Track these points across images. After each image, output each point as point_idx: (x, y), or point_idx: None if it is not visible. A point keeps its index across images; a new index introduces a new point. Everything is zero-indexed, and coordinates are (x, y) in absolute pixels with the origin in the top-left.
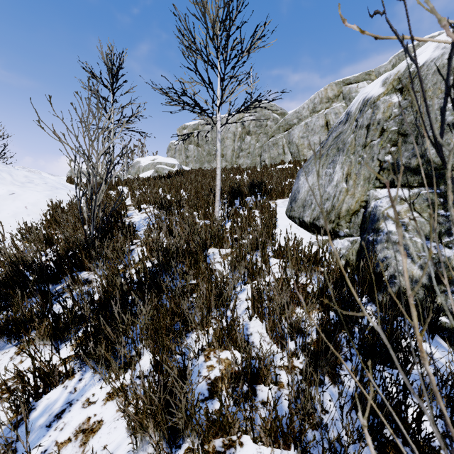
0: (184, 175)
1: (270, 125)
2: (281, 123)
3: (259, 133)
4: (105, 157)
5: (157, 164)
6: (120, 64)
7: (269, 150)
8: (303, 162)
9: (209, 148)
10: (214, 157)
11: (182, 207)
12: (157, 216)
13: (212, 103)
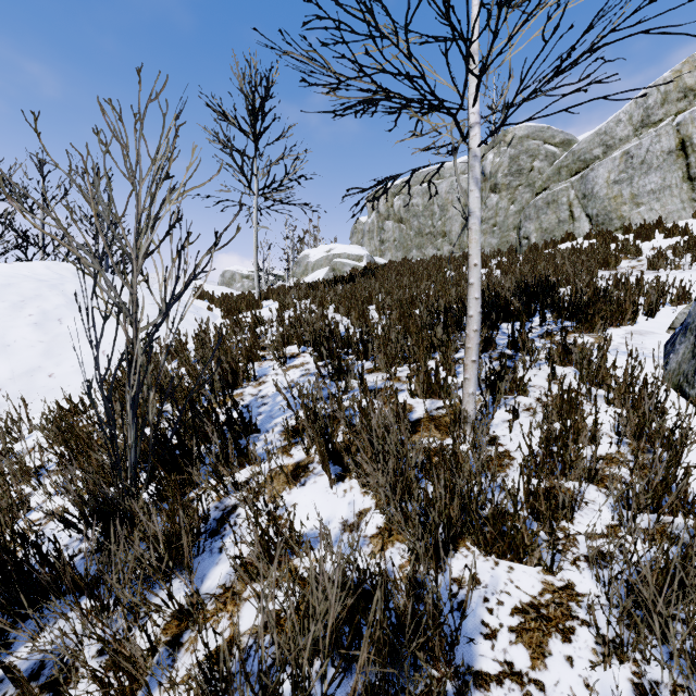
0: (376, 274)
1: (539, 169)
2: (565, 160)
3: (517, 186)
4: (176, 257)
5: (334, 258)
6: (266, 89)
7: (539, 215)
8: (620, 233)
9: (420, 224)
10: (428, 237)
11: (371, 358)
12: (308, 396)
13: (466, 51)
